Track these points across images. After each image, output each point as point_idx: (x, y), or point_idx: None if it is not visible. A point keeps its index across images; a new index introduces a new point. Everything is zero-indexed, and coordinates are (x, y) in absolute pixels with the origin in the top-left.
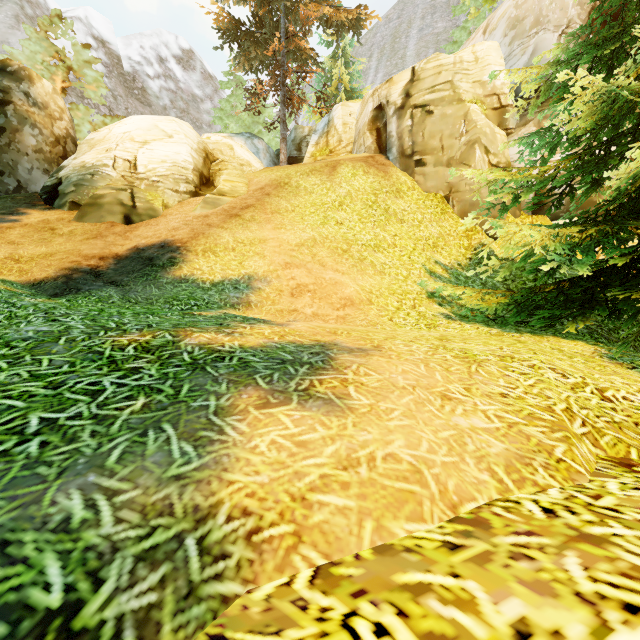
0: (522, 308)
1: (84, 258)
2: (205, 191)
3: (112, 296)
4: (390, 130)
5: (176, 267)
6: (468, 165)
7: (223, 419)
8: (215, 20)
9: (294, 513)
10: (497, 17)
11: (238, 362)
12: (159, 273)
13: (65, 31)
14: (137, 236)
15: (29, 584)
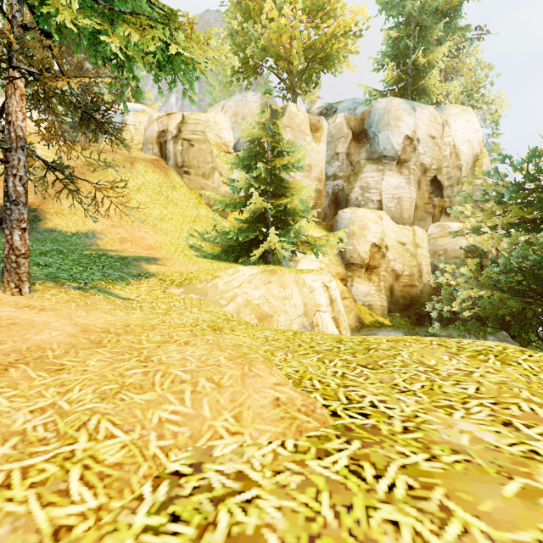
0: (227, 253)
1: None
2: None
3: None
4: (169, 148)
5: (43, 222)
6: (212, 180)
7: (141, 266)
8: None
9: (163, 272)
10: (227, 104)
11: (133, 259)
12: (34, 225)
13: None
14: None
15: (132, 274)
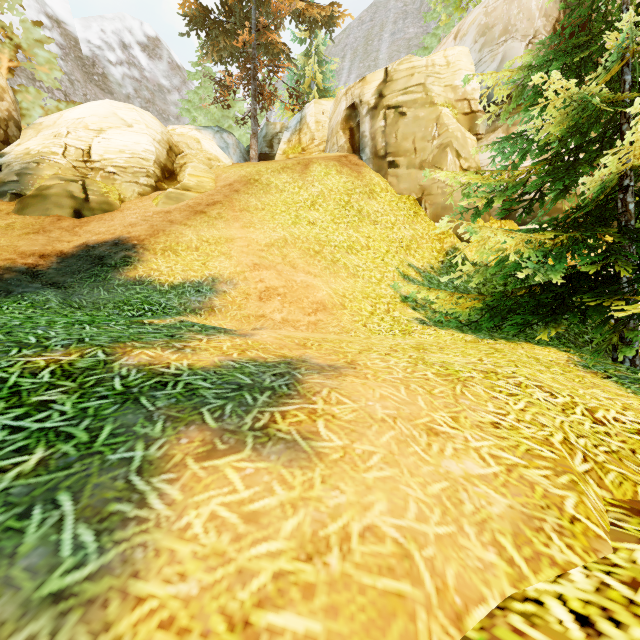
0: (495, 313)
1: (20, 255)
2: (168, 185)
3: (50, 300)
4: (363, 130)
5: (130, 267)
6: (440, 168)
7: (148, 480)
8: (181, 5)
9: None
10: (468, 23)
11: (183, 389)
12: (110, 274)
13: (12, 5)
14: (87, 232)
15: None
